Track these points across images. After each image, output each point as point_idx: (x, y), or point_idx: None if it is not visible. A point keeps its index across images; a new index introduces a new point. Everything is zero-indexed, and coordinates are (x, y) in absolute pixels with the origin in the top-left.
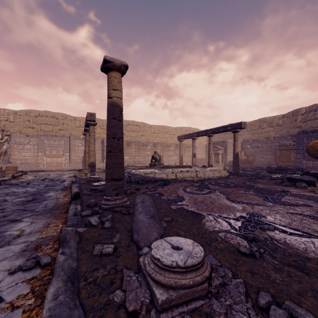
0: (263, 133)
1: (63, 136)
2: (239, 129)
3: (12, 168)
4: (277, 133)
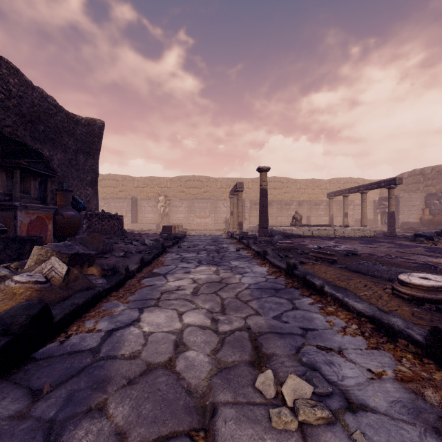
0: None
1: (209, 198)
2: (394, 185)
3: (180, 226)
4: None
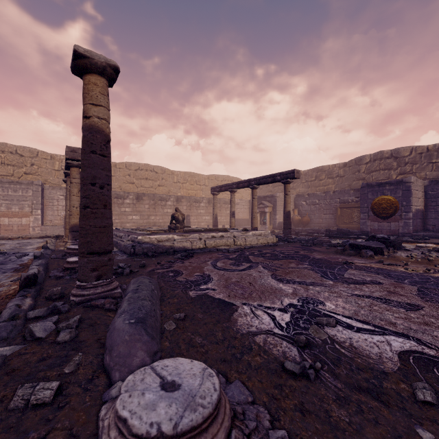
0: (321, 186)
1: (30, 183)
2: (291, 179)
3: None
4: (337, 187)
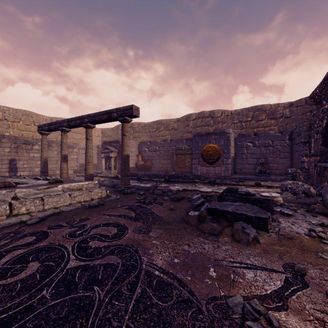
0: (161, 137)
1: None
2: (129, 117)
3: None
4: (172, 137)
